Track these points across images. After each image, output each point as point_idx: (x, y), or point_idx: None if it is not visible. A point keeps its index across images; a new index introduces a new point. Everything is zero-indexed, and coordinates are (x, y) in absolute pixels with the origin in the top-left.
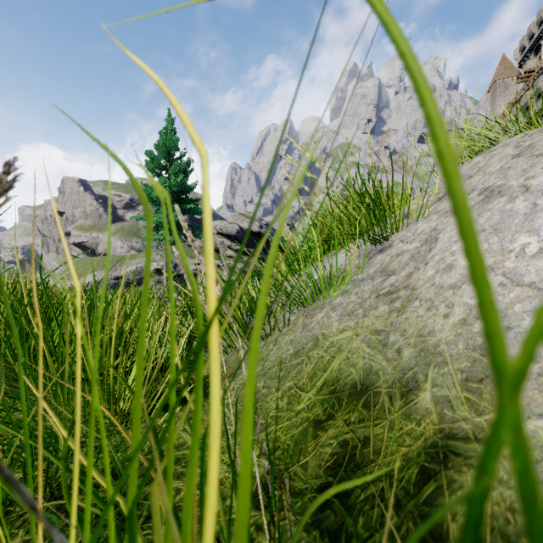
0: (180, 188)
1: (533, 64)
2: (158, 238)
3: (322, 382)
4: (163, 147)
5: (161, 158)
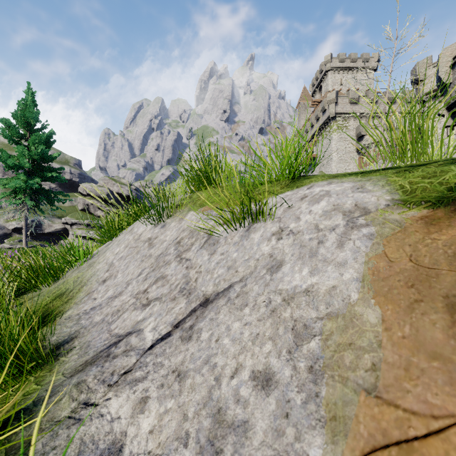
0: (41, 157)
1: (318, 97)
2: (15, 202)
3: (56, 294)
4: (22, 117)
5: (20, 127)
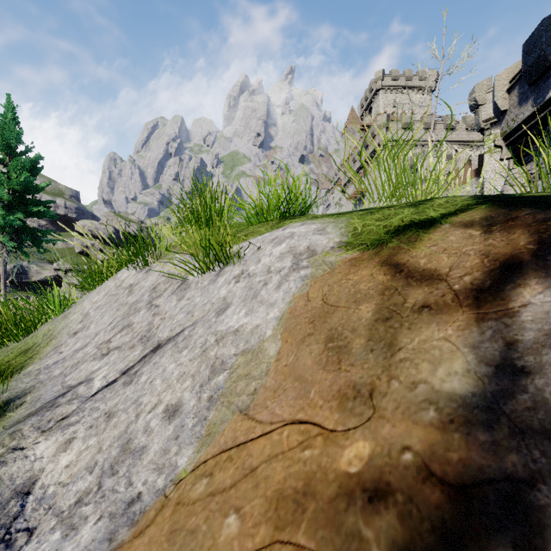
0: (24, 187)
1: (368, 120)
2: None
3: (21, 350)
4: None
5: None
